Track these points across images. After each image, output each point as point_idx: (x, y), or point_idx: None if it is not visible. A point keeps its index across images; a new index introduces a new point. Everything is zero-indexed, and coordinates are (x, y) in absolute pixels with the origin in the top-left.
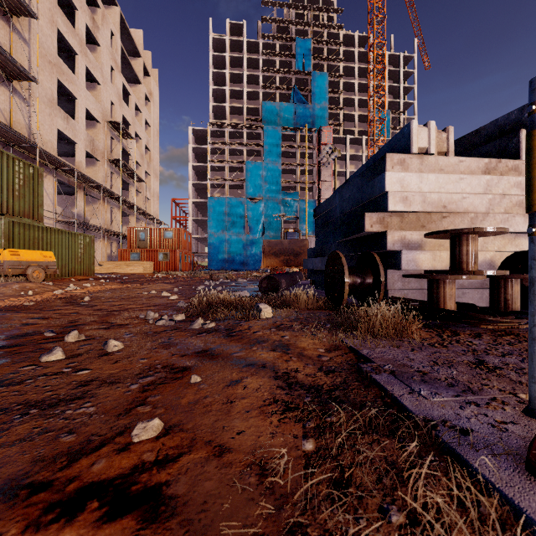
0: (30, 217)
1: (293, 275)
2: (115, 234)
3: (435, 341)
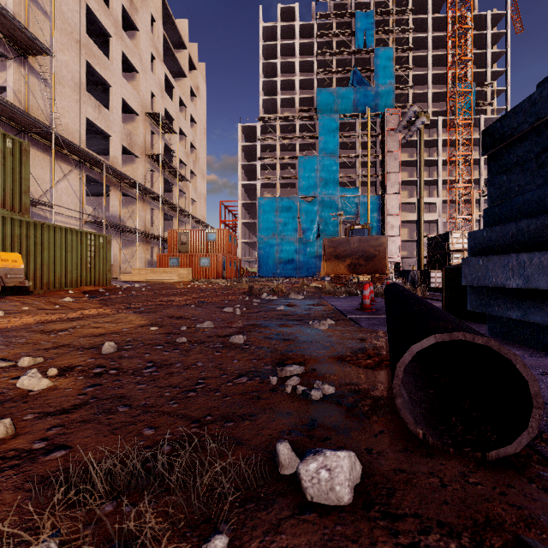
0: (7, 207)
1: None
2: (155, 237)
3: None
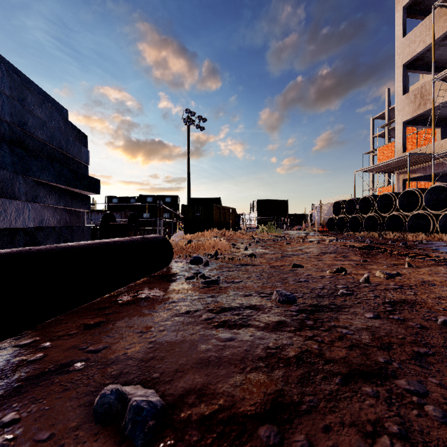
0: None
1: None
2: None
3: None
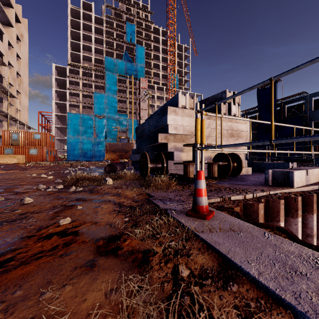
0: None
1: (124, 163)
2: None
3: (180, 189)
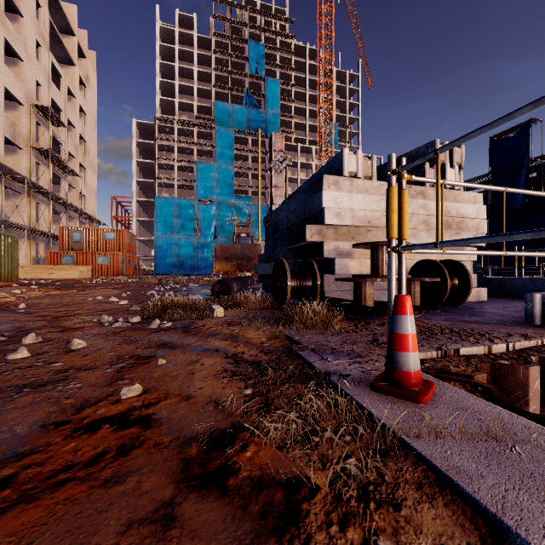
0: None
1: (245, 279)
2: (43, 233)
3: (351, 329)
